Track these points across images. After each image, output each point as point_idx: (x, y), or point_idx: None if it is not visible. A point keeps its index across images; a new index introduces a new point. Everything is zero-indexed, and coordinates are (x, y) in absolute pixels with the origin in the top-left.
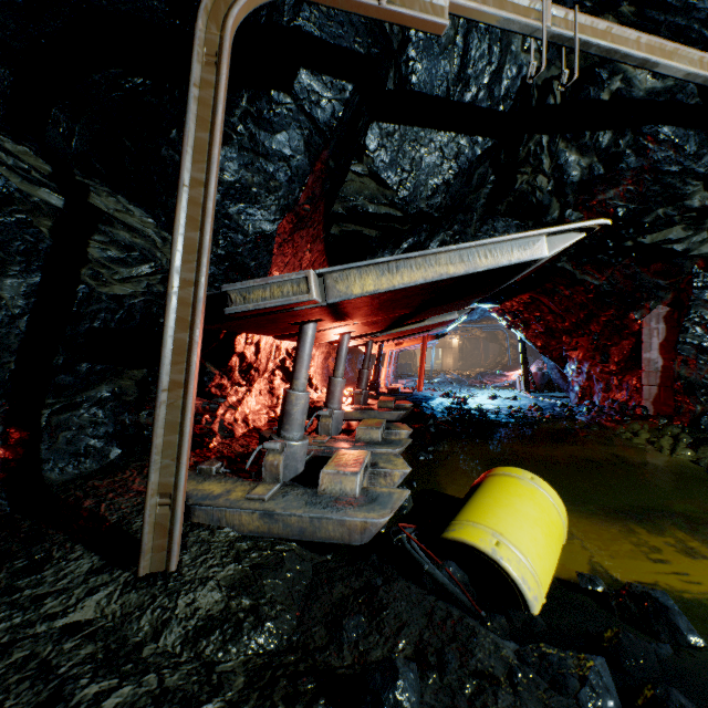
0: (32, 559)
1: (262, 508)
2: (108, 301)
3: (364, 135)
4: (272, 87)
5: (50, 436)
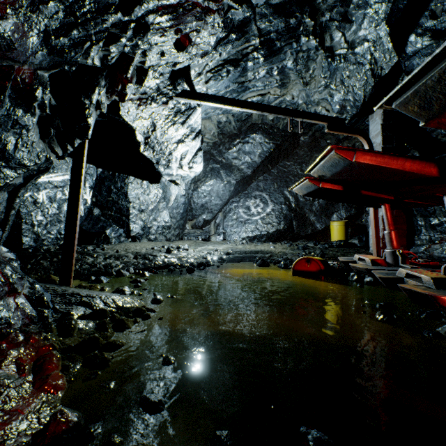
0: None
1: None
2: None
3: None
4: None
5: None
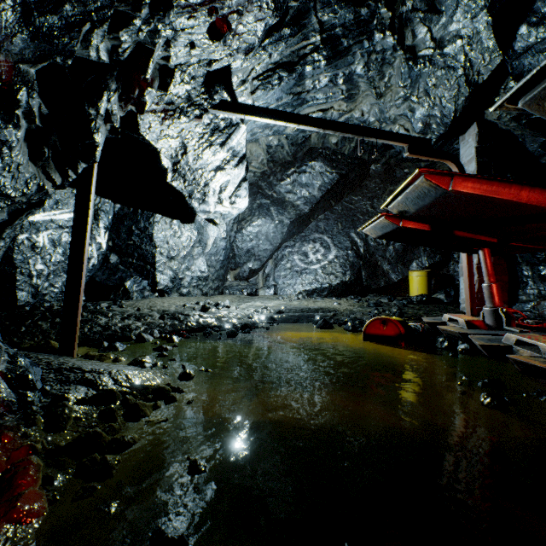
0: None
1: None
2: None
3: None
4: None
5: None
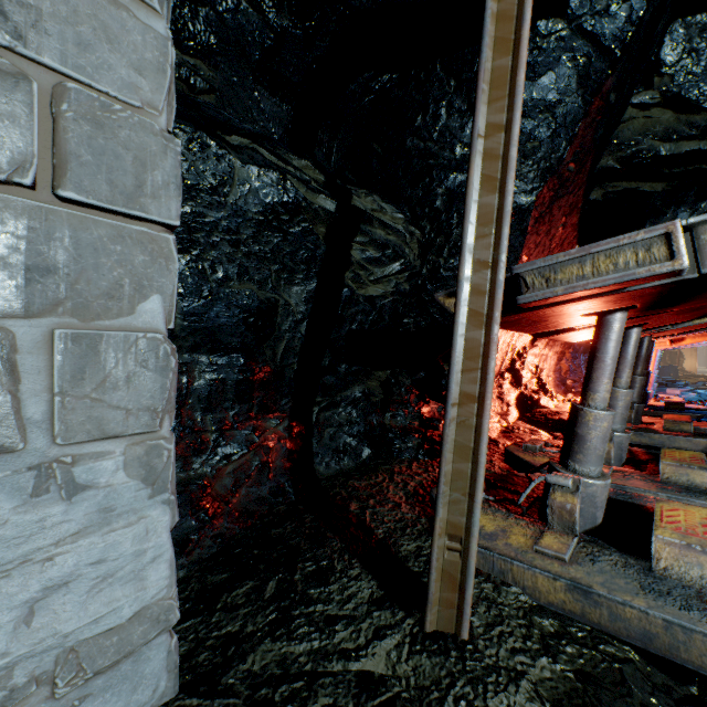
0: (318, 564)
1: (567, 575)
2: (364, 303)
3: (657, 46)
4: (538, 17)
5: (318, 431)
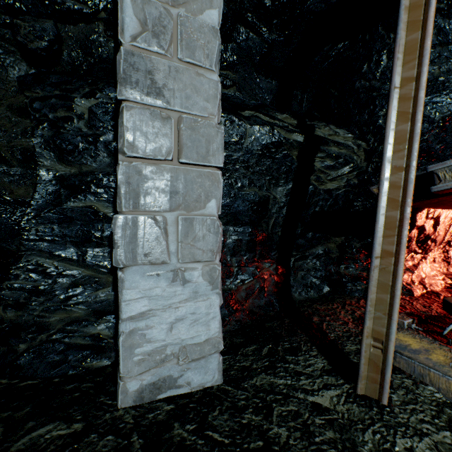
0: (291, 344)
1: None
2: (323, 194)
3: None
4: None
5: (294, 273)
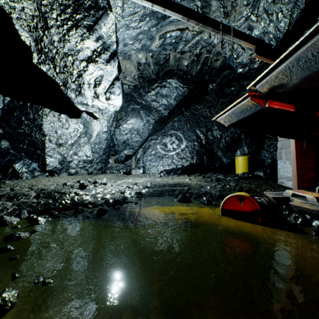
0: None
1: None
2: None
3: None
4: None
5: None
